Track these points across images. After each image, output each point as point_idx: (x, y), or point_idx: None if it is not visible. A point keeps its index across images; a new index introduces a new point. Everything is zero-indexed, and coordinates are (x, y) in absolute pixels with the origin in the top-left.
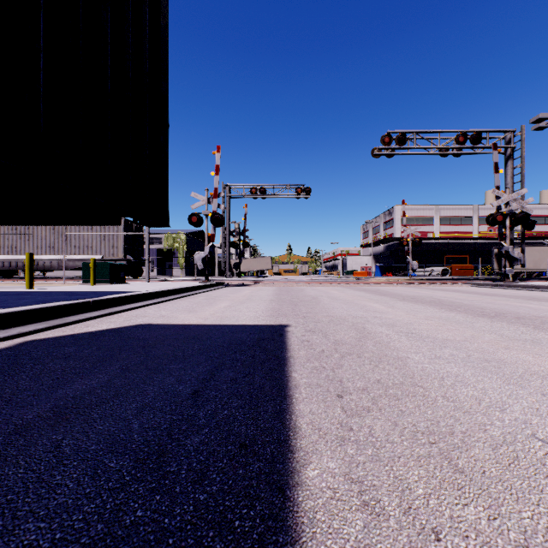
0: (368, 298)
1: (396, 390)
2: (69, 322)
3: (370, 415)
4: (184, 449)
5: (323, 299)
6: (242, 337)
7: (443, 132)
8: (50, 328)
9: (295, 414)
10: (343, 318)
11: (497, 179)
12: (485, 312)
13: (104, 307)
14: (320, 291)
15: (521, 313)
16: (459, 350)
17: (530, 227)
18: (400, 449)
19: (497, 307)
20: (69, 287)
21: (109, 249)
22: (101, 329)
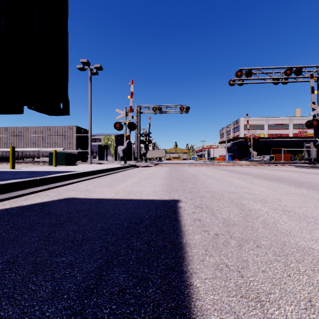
0: (231, 176)
1: None
2: (13, 196)
3: None
4: None
5: (200, 176)
6: (142, 214)
7: (276, 68)
8: None
9: None
10: (221, 193)
11: (313, 97)
12: None
13: (49, 183)
14: (197, 170)
15: None
16: None
17: None
18: None
19: None
20: (39, 167)
21: (67, 144)
22: (33, 202)
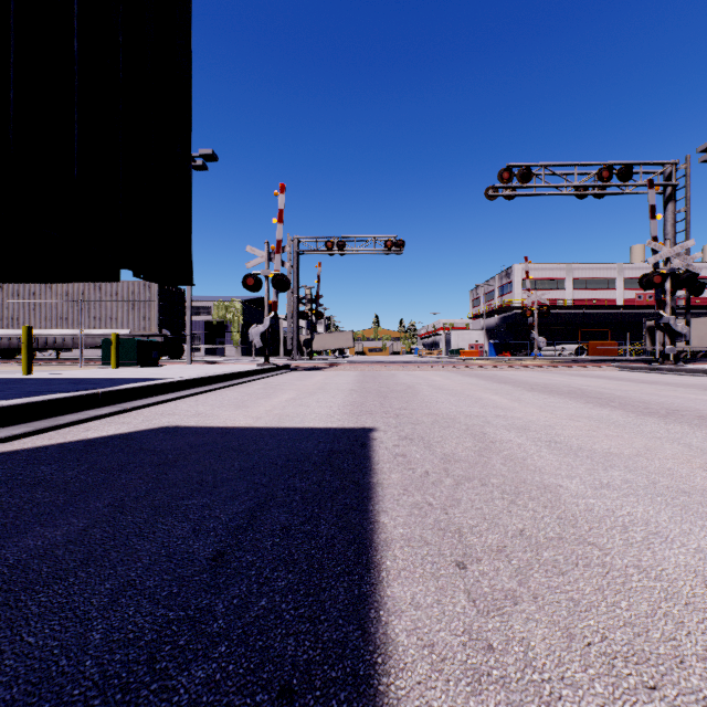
0: (483, 387)
1: (555, 553)
2: (63, 424)
3: (519, 611)
4: (171, 701)
5: (422, 388)
6: (307, 449)
7: (580, 165)
8: (33, 433)
9: (386, 609)
10: (452, 417)
11: (653, 227)
12: (650, 408)
13: (120, 401)
14: (418, 377)
15: (702, 410)
16: (634, 472)
17: (698, 291)
18: (592, 704)
19: (666, 401)
20: (82, 371)
21: (139, 321)
22: (105, 434)
